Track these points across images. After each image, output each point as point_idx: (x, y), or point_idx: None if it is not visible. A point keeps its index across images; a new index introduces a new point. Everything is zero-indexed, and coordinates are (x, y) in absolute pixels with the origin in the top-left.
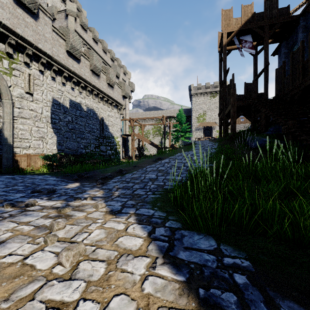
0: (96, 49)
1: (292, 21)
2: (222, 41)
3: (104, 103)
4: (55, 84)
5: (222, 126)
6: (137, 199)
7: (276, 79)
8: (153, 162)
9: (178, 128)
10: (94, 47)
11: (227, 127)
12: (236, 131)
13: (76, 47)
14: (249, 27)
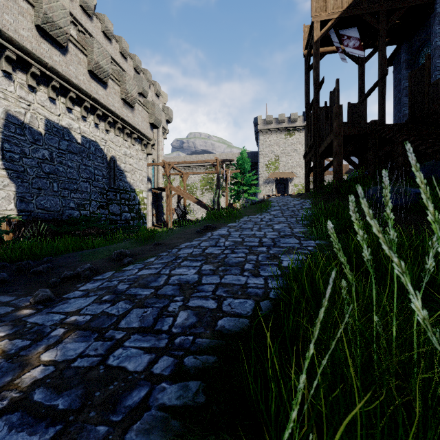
0: (109, 50)
1: (423, 5)
2: (311, 37)
3: (117, 132)
4: (12, 86)
5: (302, 178)
6: (88, 434)
7: (410, 89)
8: (195, 235)
9: (240, 179)
10: (105, 47)
11: (323, 174)
12: (342, 179)
13: (57, 22)
14: (356, 13)
